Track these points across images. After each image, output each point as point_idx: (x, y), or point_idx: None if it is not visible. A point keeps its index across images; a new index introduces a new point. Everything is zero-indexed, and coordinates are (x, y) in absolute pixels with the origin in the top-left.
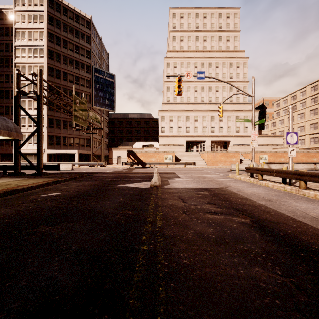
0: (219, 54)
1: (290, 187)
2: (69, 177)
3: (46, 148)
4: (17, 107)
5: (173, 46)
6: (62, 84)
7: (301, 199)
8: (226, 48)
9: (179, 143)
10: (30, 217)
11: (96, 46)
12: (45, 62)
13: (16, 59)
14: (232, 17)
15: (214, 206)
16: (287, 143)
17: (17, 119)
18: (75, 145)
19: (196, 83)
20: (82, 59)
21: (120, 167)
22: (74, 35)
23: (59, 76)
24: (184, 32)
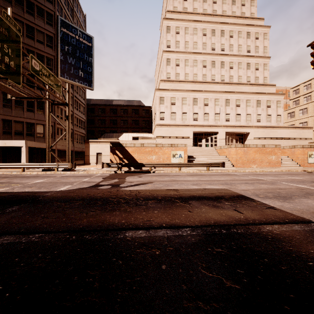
0: (233, 20)
1: None
2: None
3: None
4: None
5: (174, 6)
6: None
7: None
8: (241, 14)
9: (184, 135)
10: None
11: None
12: None
13: None
14: None
15: None
16: None
17: None
18: (27, 135)
19: (204, 56)
20: (39, 0)
21: (99, 171)
22: None
23: None
24: None
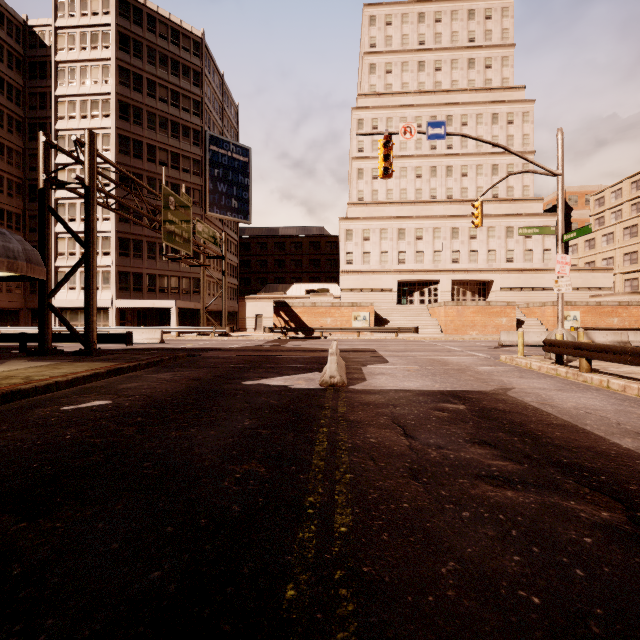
0: (468, 97)
1: None
2: (147, 359)
3: (114, 299)
4: (45, 212)
5: (371, 84)
6: (145, 169)
7: None
8: (484, 82)
9: (383, 287)
10: None
11: (214, 91)
12: (113, 125)
13: (57, 123)
14: (497, 16)
15: (494, 453)
16: None
17: (45, 238)
18: (171, 292)
19: (418, 161)
20: (185, 117)
21: (260, 337)
22: (168, 69)
23: (139, 153)
24: (394, 54)
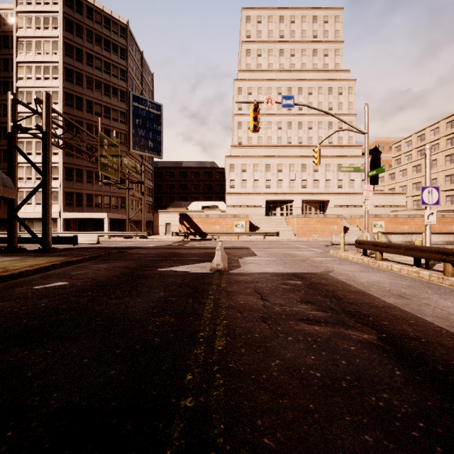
0: (313, 75)
1: (429, 272)
2: (89, 254)
3: (61, 211)
4: (12, 149)
5: (247, 63)
6: (84, 118)
7: (451, 294)
8: (323, 66)
9: (255, 204)
10: (1, 329)
11: (136, 63)
12: (60, 85)
13: (18, 82)
14: (332, 22)
15: (313, 307)
16: (424, 203)
17: (12, 168)
18: (104, 207)
19: (279, 117)
20: (114, 81)
21: (169, 239)
22: (102, 46)
23: (80, 106)
24: (263, 43)
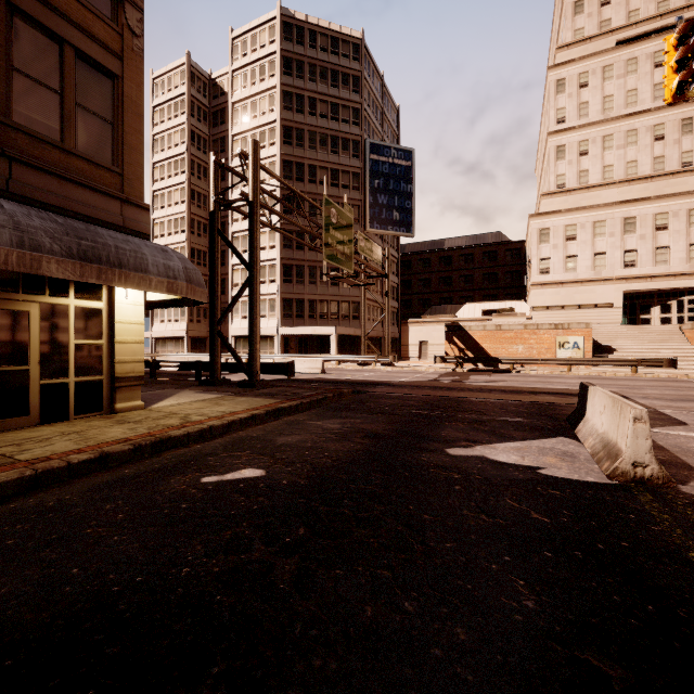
0: None
1: None
2: (310, 395)
3: (279, 326)
4: (215, 236)
5: (575, 29)
6: (306, 192)
7: None
8: None
9: (598, 302)
10: None
11: (374, 94)
12: (278, 152)
13: (233, 161)
14: None
15: None
16: None
17: (215, 263)
18: (331, 318)
19: (658, 115)
20: (344, 129)
21: (429, 368)
22: (328, 82)
23: (301, 176)
24: None
